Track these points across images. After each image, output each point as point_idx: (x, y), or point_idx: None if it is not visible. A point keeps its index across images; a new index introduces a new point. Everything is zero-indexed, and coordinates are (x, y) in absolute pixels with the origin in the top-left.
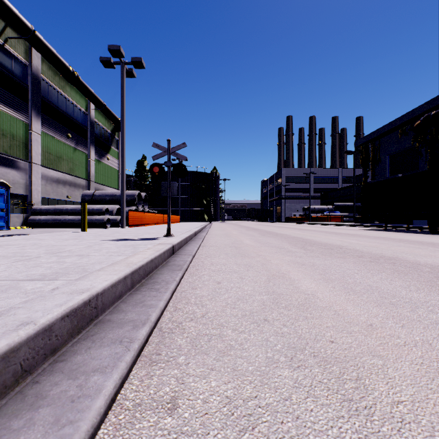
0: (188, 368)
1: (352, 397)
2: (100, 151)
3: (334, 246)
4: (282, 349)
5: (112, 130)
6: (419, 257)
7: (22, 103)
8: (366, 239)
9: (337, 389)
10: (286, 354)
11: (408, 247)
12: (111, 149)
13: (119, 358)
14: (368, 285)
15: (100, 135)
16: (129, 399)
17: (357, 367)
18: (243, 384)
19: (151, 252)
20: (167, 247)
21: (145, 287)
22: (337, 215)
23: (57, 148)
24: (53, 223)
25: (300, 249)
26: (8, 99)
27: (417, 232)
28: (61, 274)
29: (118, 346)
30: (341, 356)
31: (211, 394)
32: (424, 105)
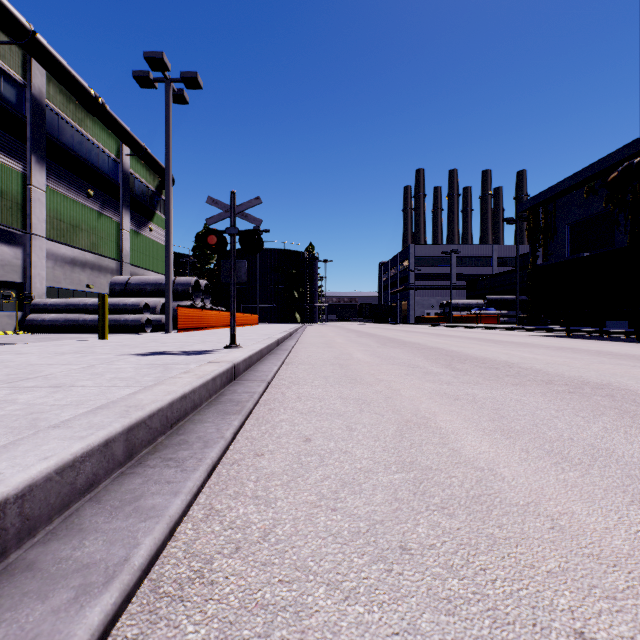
0: None
1: None
2: (139, 219)
3: (499, 363)
4: None
5: (157, 187)
6: None
7: (16, 143)
8: (545, 351)
9: None
10: None
11: (618, 364)
12: (156, 215)
13: None
14: (589, 446)
15: (139, 194)
16: None
17: None
18: None
19: (187, 380)
20: (220, 368)
21: (158, 456)
22: (491, 313)
23: (71, 212)
24: (64, 326)
25: (446, 368)
26: None
27: (617, 340)
28: None
29: None
30: None
31: None
32: (623, 149)
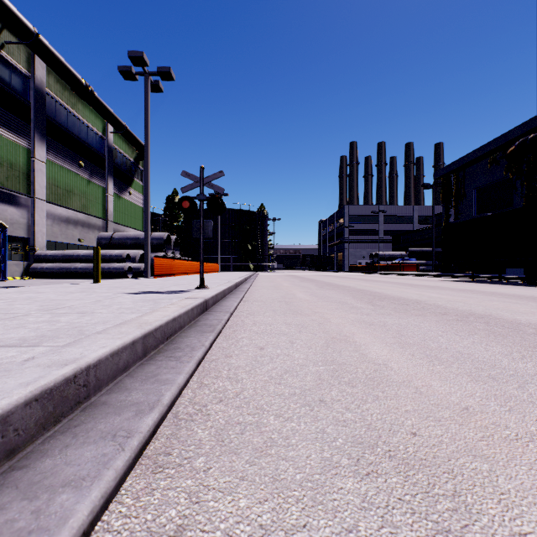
0: (207, 476)
1: (450, 526)
2: (120, 184)
3: (410, 301)
4: (344, 446)
5: (135, 158)
6: (519, 315)
7: (22, 123)
8: (449, 292)
9: (427, 513)
10: (350, 453)
11: (503, 302)
12: (134, 181)
13: (106, 463)
14: (457, 352)
15: (120, 164)
16: (112, 530)
17: (452, 474)
18: (286, 504)
19: (174, 309)
20: (196, 302)
21: (163, 355)
22: (412, 262)
23: (66, 180)
24: (61, 273)
25: (368, 304)
26: (5, 118)
27: (511, 284)
28: (47, 338)
29: (109, 442)
30: (429, 456)
31: (238, 520)
32: (519, 127)
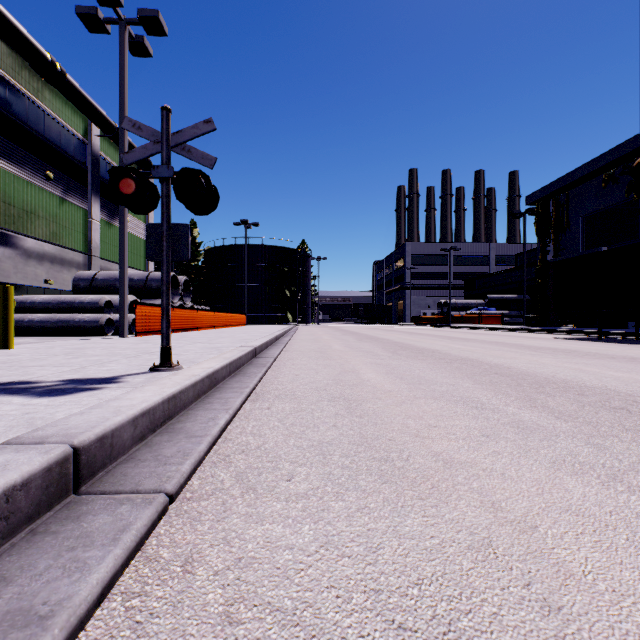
0: None
1: None
2: (112, 208)
3: (608, 395)
4: None
5: None
6: None
7: None
8: (626, 365)
9: None
10: None
11: None
12: None
13: None
14: None
15: None
16: None
17: None
18: None
19: None
20: None
21: None
22: (492, 313)
23: (25, 196)
24: None
25: (539, 411)
26: None
27: None
28: None
29: None
30: None
31: None
32: None
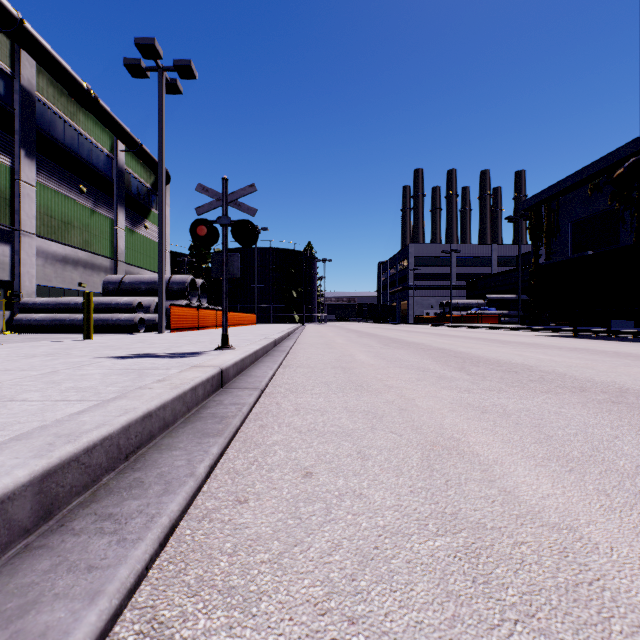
0: None
1: None
2: (134, 216)
3: (516, 366)
4: None
5: (152, 184)
6: None
7: (4, 135)
8: (560, 352)
9: None
10: None
11: None
12: (151, 212)
13: None
14: None
15: (134, 191)
16: None
17: None
18: None
19: (157, 392)
20: (204, 375)
21: (93, 511)
22: (492, 313)
23: (63, 209)
24: (54, 326)
25: (460, 372)
26: None
27: (628, 340)
28: None
29: None
30: None
31: None
32: (629, 144)
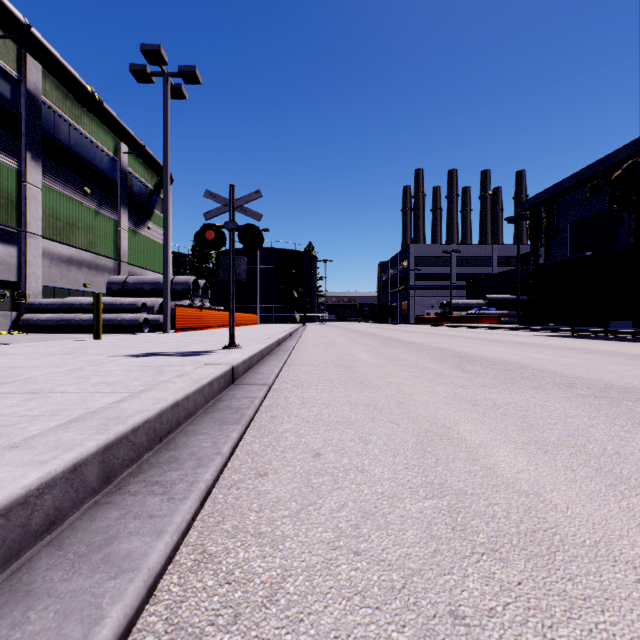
0: None
1: None
2: (137, 217)
3: (510, 365)
4: None
5: (155, 186)
6: None
7: (11, 139)
8: (554, 352)
9: None
10: None
11: (635, 366)
12: (154, 213)
13: None
14: None
15: (137, 192)
16: None
17: None
18: None
19: (180, 385)
20: (218, 371)
21: (142, 479)
22: (492, 313)
23: (68, 210)
24: (60, 326)
25: (456, 370)
26: None
27: (624, 340)
28: None
29: None
30: None
31: None
32: (627, 146)
